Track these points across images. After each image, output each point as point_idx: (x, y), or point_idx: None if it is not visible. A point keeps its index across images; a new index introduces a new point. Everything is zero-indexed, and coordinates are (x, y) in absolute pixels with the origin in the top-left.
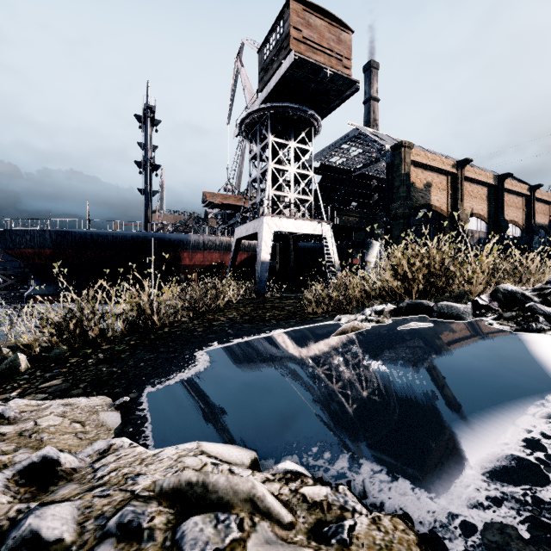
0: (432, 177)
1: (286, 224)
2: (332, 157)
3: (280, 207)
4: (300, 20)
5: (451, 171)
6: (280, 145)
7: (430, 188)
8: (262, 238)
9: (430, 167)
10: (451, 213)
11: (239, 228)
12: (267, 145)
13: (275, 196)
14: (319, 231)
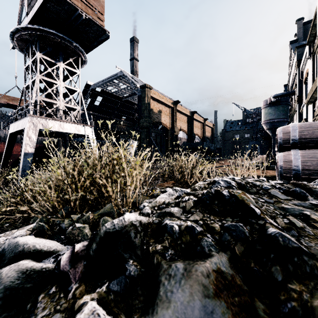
0: (162, 107)
1: (52, 124)
2: (108, 86)
3: (49, 110)
4: None
5: (171, 106)
6: (50, 63)
7: (161, 113)
8: (26, 134)
9: (161, 102)
10: (171, 128)
11: (13, 124)
12: (36, 60)
13: (46, 102)
14: (83, 132)
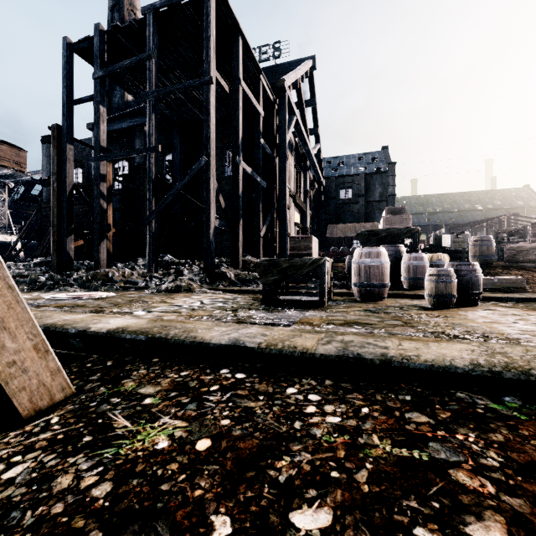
0: None
1: None
2: None
3: None
4: None
5: None
6: None
7: None
8: None
9: None
10: None
11: None
12: None
13: None
14: (10, 239)
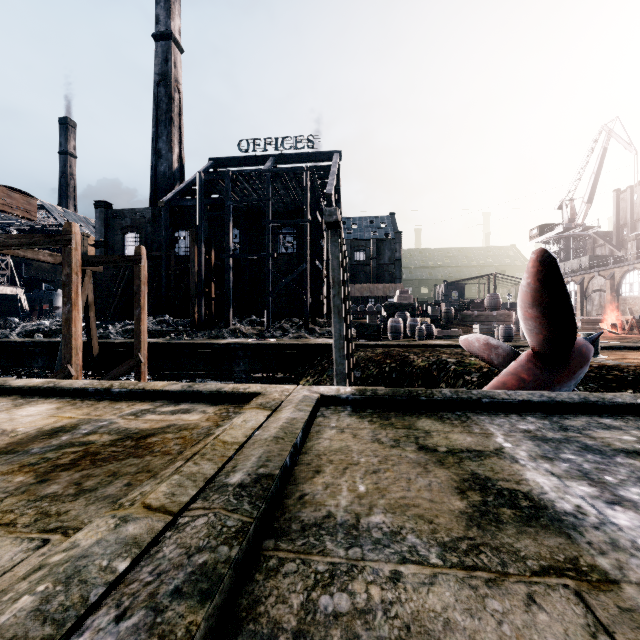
0: None
1: None
2: None
3: None
4: (5, 195)
5: None
6: None
7: None
8: None
9: None
10: None
11: None
12: None
13: None
14: (16, 292)
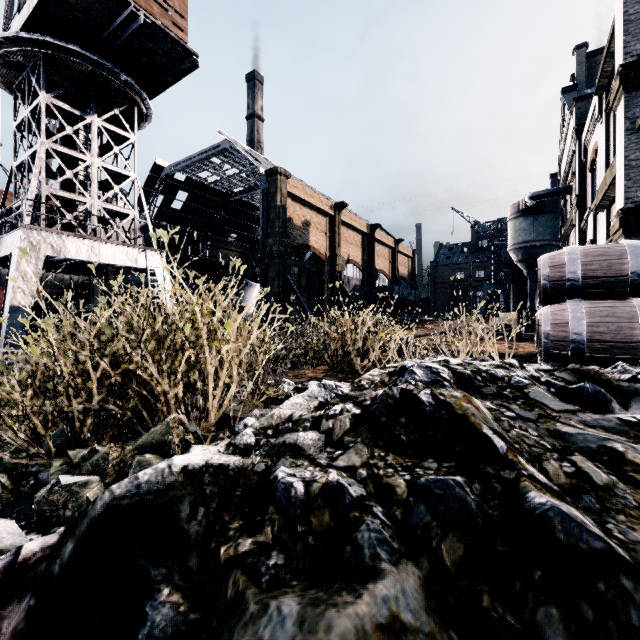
0: (311, 216)
1: (75, 246)
2: (201, 171)
3: (67, 217)
4: None
5: (329, 213)
6: (71, 117)
7: (309, 227)
8: (14, 267)
9: (309, 204)
10: (330, 257)
11: None
12: (39, 108)
13: (61, 199)
14: (144, 263)
